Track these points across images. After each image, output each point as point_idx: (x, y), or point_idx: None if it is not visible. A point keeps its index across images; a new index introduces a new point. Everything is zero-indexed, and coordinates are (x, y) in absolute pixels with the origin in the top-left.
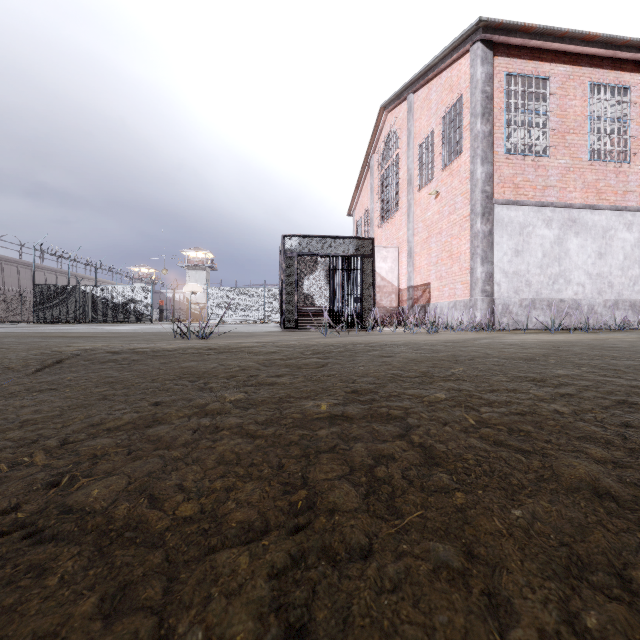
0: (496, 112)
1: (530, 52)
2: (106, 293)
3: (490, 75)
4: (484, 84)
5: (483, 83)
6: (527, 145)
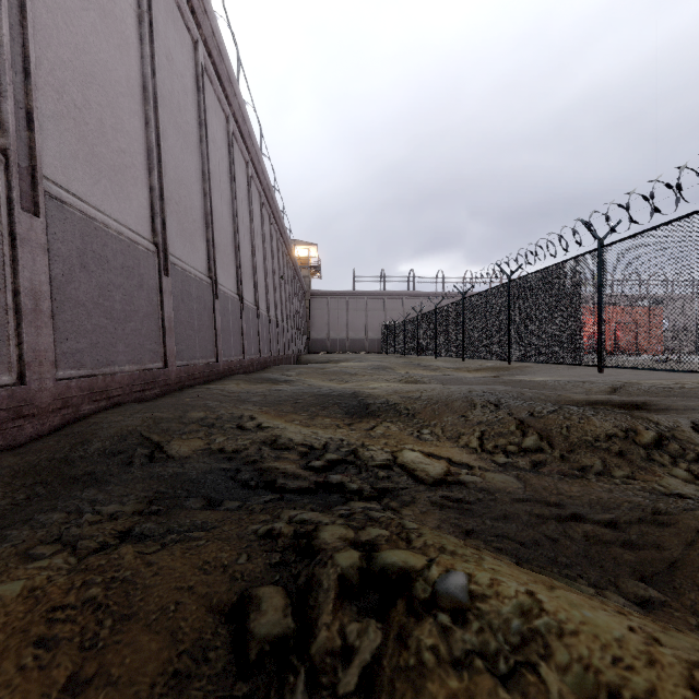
0: None
1: None
2: None
3: None
4: None
5: None
6: None
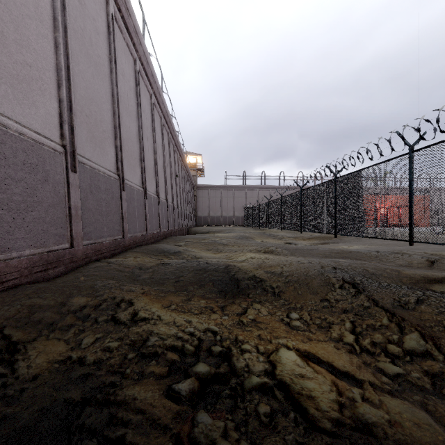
0: None
1: None
2: None
3: None
4: None
5: None
6: None
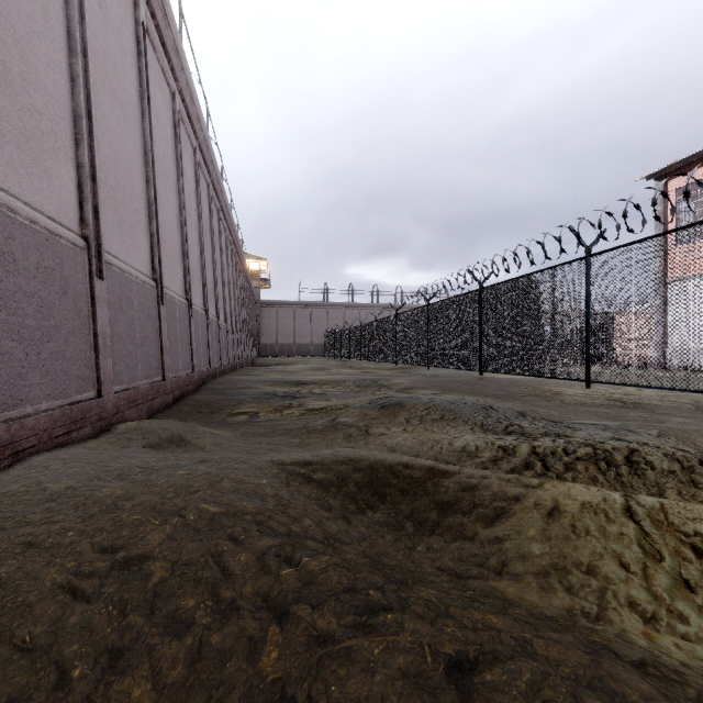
0: (669, 219)
1: (700, 161)
2: None
3: (661, 198)
4: (656, 207)
5: (655, 206)
6: (696, 233)
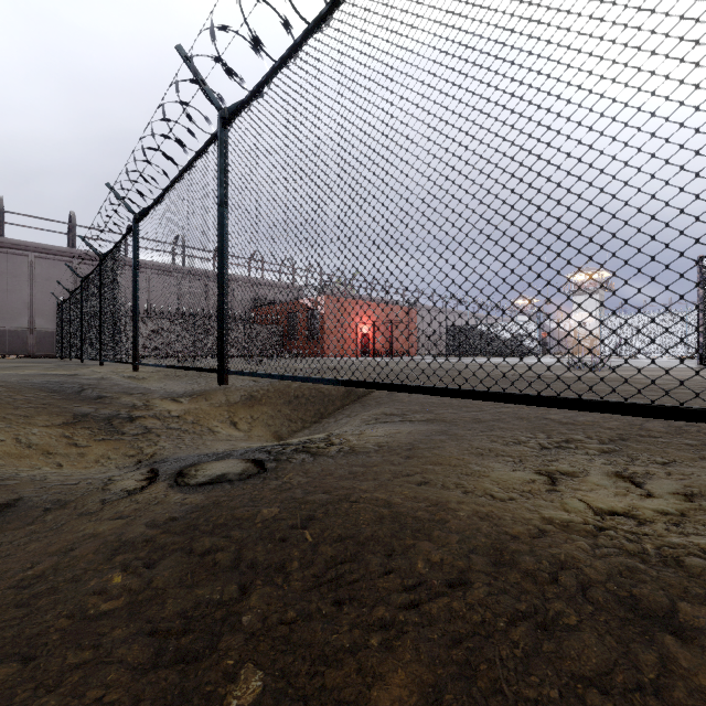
0: None
1: None
2: (497, 330)
3: None
4: None
5: None
6: None
